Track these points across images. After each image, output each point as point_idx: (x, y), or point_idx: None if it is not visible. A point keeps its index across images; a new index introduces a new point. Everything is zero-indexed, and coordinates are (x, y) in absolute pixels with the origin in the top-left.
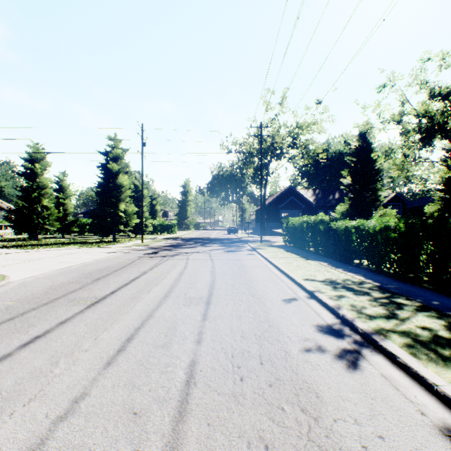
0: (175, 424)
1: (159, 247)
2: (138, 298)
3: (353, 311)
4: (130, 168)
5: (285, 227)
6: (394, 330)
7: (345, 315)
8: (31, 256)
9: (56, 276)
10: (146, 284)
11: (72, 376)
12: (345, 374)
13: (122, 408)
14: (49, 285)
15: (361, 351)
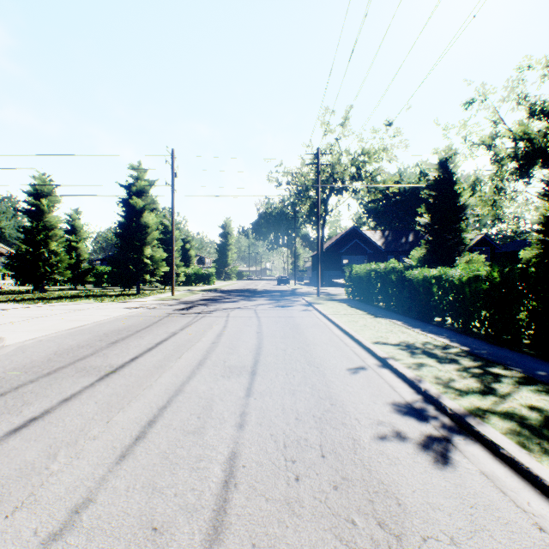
0: (209, 545)
1: (193, 301)
2: (165, 367)
3: (438, 385)
4: (158, 204)
5: (348, 276)
6: (493, 410)
7: (429, 390)
8: (34, 313)
9: (63, 338)
10: (175, 348)
11: (73, 475)
12: (434, 471)
13: (138, 521)
14: (54, 350)
15: (451, 438)
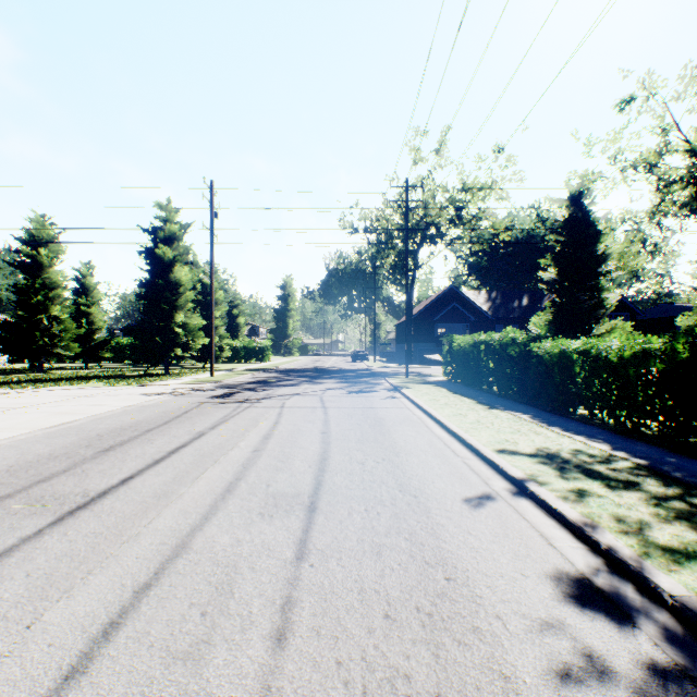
0: None
1: (238, 385)
2: (171, 496)
3: (628, 537)
4: (196, 256)
5: (447, 351)
6: None
7: (616, 549)
8: (13, 402)
9: (34, 443)
10: (195, 460)
11: None
12: None
13: None
14: (8, 464)
15: None
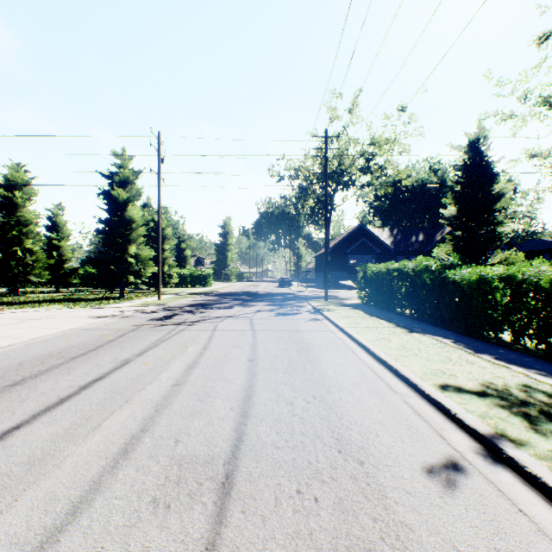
0: None
1: (179, 307)
2: (47, 462)
3: None
4: (150, 199)
5: (362, 278)
6: None
7: None
8: None
9: None
10: (104, 400)
11: None
12: None
13: None
14: None
15: None
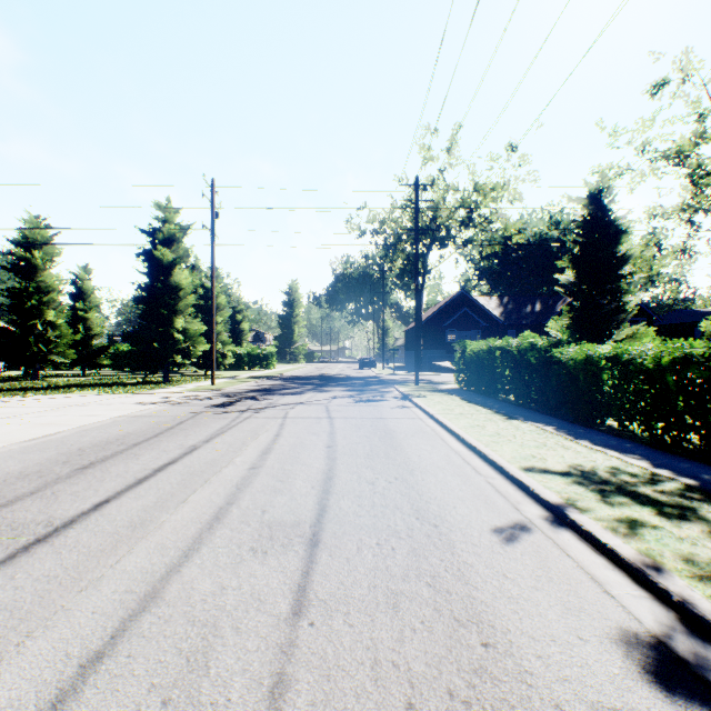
0: None
1: (239, 393)
2: (148, 525)
3: (705, 585)
4: (198, 259)
5: (460, 357)
6: None
7: (694, 602)
8: None
9: (6, 458)
10: (183, 480)
11: None
12: None
13: None
14: None
15: None
